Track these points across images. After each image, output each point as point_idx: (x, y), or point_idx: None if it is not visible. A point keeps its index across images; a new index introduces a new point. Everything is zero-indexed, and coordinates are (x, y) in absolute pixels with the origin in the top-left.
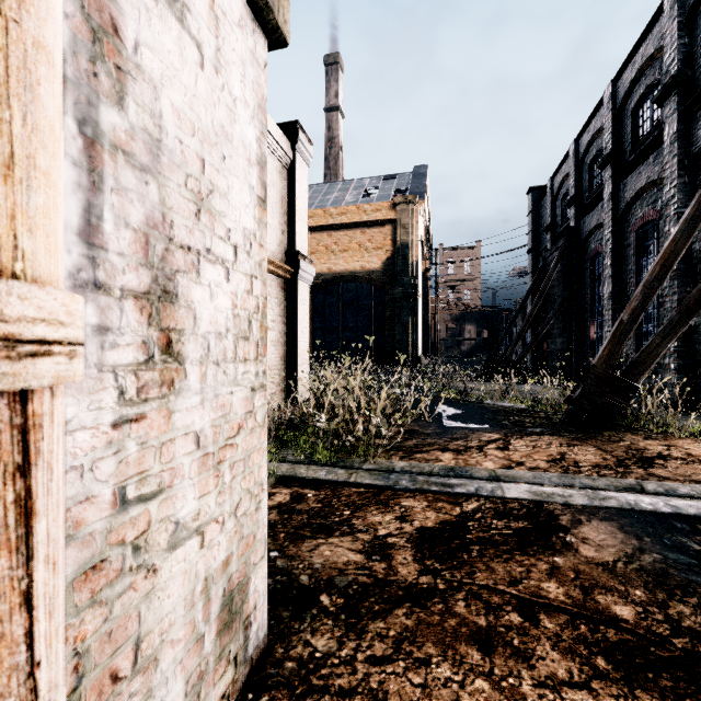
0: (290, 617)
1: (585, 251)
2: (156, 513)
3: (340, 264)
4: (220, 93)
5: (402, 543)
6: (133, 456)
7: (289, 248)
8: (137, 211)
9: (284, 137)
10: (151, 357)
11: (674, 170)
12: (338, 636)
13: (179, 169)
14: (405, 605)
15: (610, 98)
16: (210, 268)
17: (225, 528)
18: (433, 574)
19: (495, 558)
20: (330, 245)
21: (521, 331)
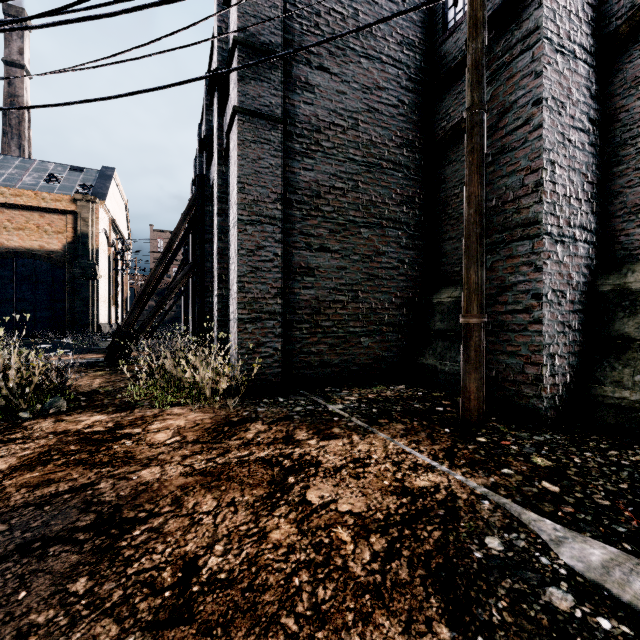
0: None
1: None
2: None
3: (14, 240)
4: None
5: None
6: None
7: None
8: None
9: None
10: None
11: None
12: None
13: None
14: None
15: (191, 190)
16: None
17: None
18: None
19: None
20: (2, 221)
21: None
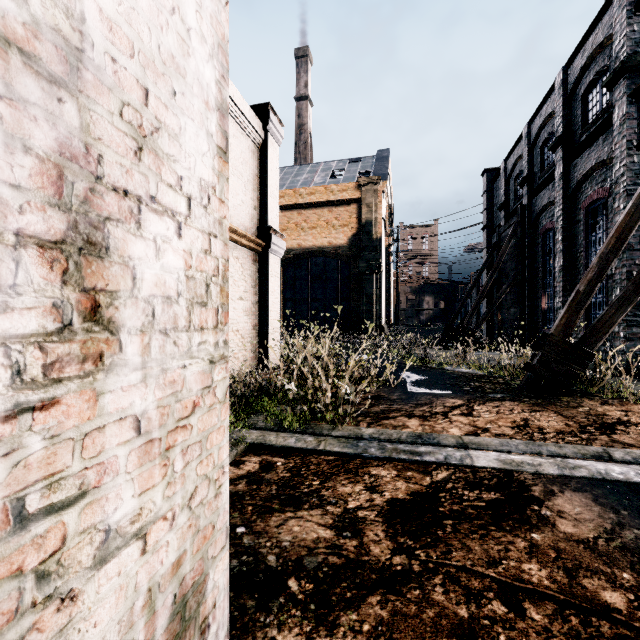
0: (255, 607)
1: (537, 227)
2: (74, 523)
3: (309, 240)
4: (169, 16)
5: (373, 517)
6: (36, 455)
7: (261, 223)
8: (44, 134)
9: (256, 118)
10: (67, 325)
11: (623, 150)
12: (308, 632)
13: (110, 92)
14: (379, 591)
15: (561, 84)
16: (156, 220)
17: (175, 524)
18: (407, 553)
19: (470, 534)
20: (300, 223)
21: (477, 302)
